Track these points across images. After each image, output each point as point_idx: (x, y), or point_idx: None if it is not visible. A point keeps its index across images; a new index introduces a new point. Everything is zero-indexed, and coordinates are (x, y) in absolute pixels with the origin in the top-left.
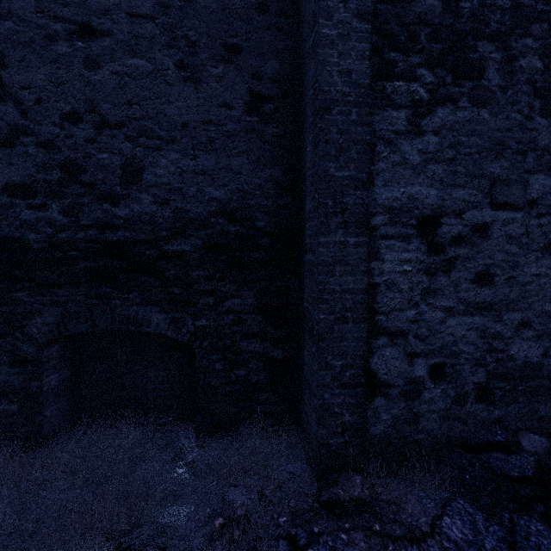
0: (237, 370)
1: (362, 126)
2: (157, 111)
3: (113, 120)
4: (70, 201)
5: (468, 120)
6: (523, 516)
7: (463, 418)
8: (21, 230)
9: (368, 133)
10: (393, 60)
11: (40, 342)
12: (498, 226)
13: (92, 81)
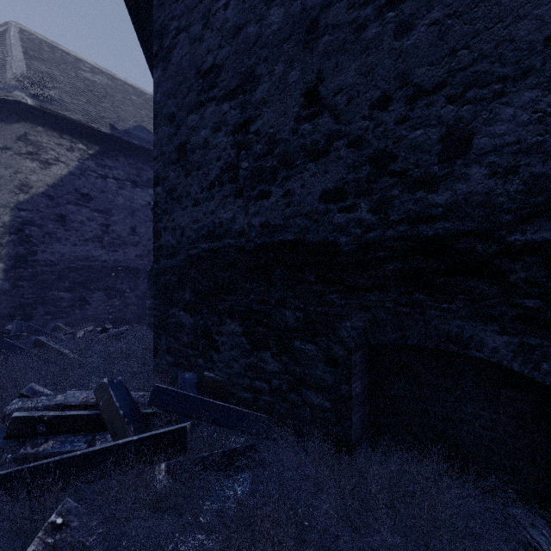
0: None
1: None
2: (496, 42)
3: (429, 85)
4: (378, 197)
5: None
6: None
7: None
8: (334, 234)
9: None
10: None
11: (348, 346)
12: None
13: (403, 49)
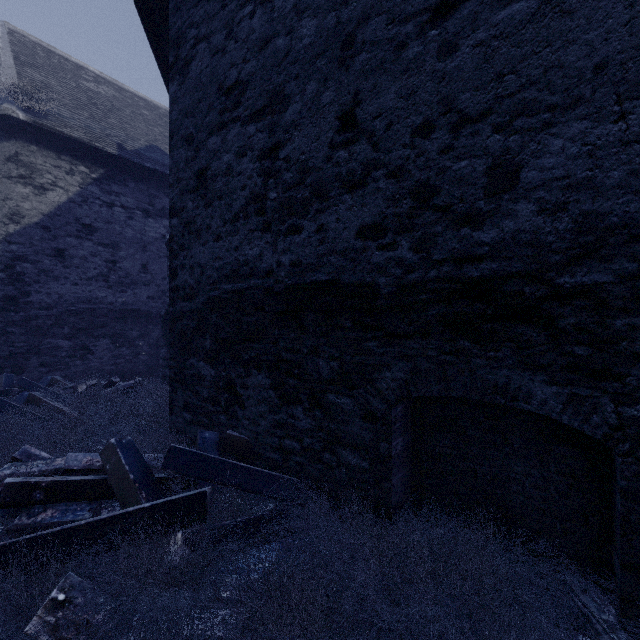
0: None
1: None
2: (544, 68)
3: (474, 112)
4: (420, 234)
5: None
6: None
7: None
8: (372, 274)
9: None
10: None
11: (388, 399)
12: None
13: (447, 72)
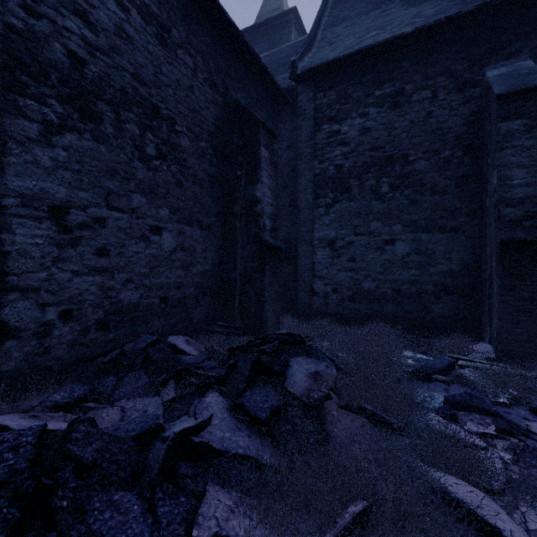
0: None
1: None
2: None
3: None
4: None
5: (91, 148)
6: (106, 378)
7: (87, 343)
8: None
9: None
10: (26, 83)
11: None
12: (112, 221)
13: None
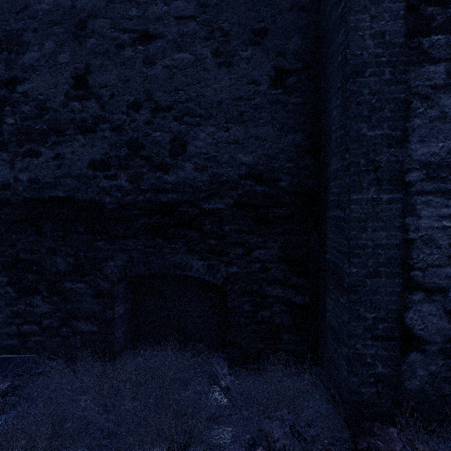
0: (262, 312)
1: (395, 85)
2: (197, 94)
3: (164, 105)
4: (133, 172)
5: None
6: None
7: None
8: (100, 195)
9: (403, 91)
10: (431, 15)
11: (112, 280)
12: None
13: (149, 75)
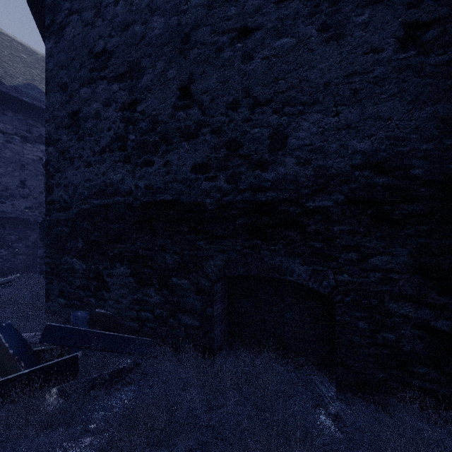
0: (384, 333)
1: None
2: (299, 79)
3: (262, 99)
4: (231, 172)
5: None
6: None
7: None
8: (202, 196)
9: None
10: None
11: (212, 279)
12: None
13: (247, 71)
